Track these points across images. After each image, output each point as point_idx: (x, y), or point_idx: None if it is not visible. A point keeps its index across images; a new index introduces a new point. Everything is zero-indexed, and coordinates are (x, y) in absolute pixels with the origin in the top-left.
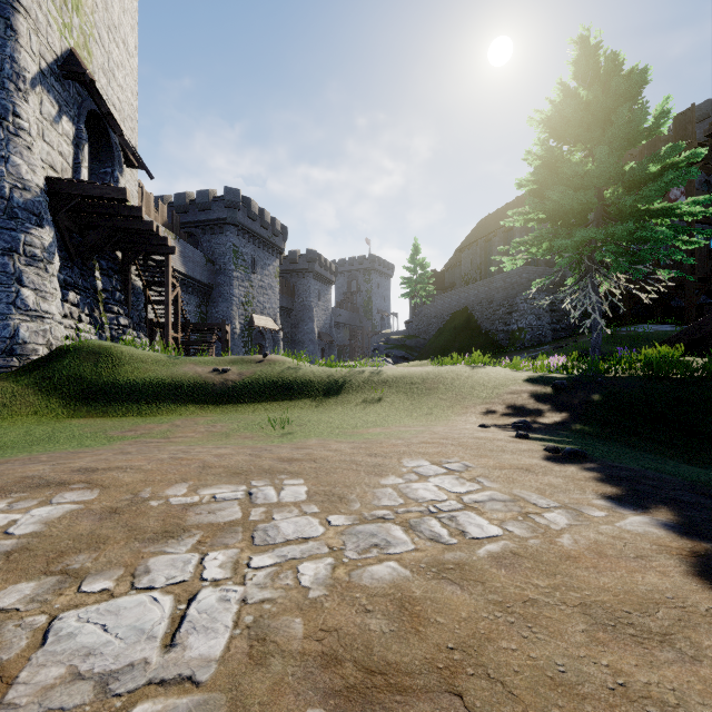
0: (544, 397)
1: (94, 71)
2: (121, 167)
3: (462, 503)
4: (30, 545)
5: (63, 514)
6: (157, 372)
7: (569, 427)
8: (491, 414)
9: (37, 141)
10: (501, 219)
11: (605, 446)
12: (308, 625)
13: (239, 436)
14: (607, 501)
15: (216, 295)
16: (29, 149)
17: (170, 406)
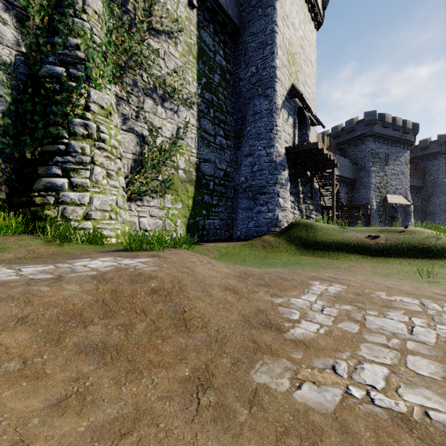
0: None
1: (299, 87)
2: (309, 128)
3: None
4: (338, 296)
5: (340, 290)
6: (335, 235)
7: None
8: None
9: (282, 133)
10: None
11: None
12: None
13: (395, 277)
14: None
15: (358, 185)
16: (280, 138)
17: (344, 255)
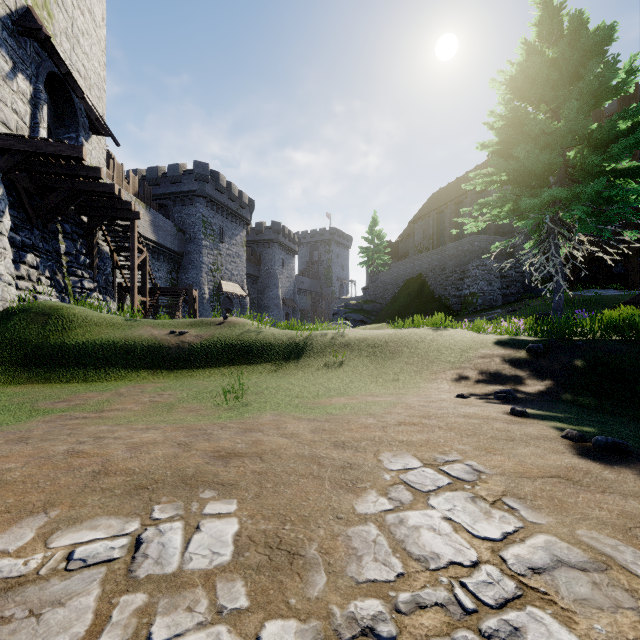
0: (520, 362)
1: (55, 34)
2: (87, 133)
3: (510, 575)
4: None
5: None
6: (110, 334)
7: (558, 398)
8: (464, 380)
9: None
10: (452, 192)
11: (623, 426)
12: None
13: (184, 408)
14: None
15: (186, 262)
16: None
17: (120, 371)
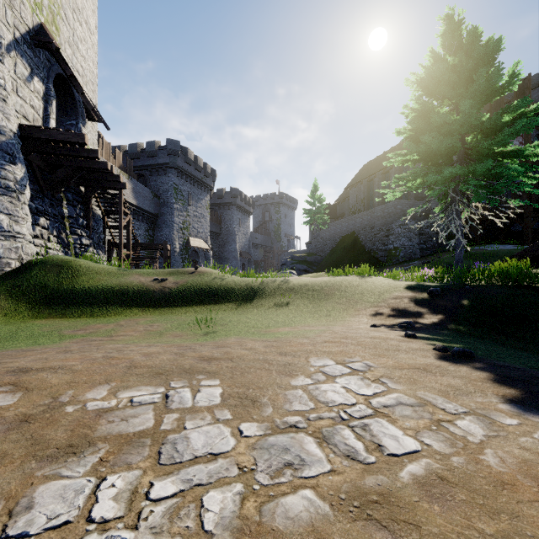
0: (422, 302)
1: (61, 43)
2: (84, 120)
3: (371, 408)
4: None
5: None
6: (108, 281)
7: (446, 327)
8: (379, 315)
9: (11, 95)
10: (380, 164)
11: (482, 344)
12: None
13: (171, 335)
14: (512, 405)
15: (161, 222)
16: (4, 101)
17: (118, 309)
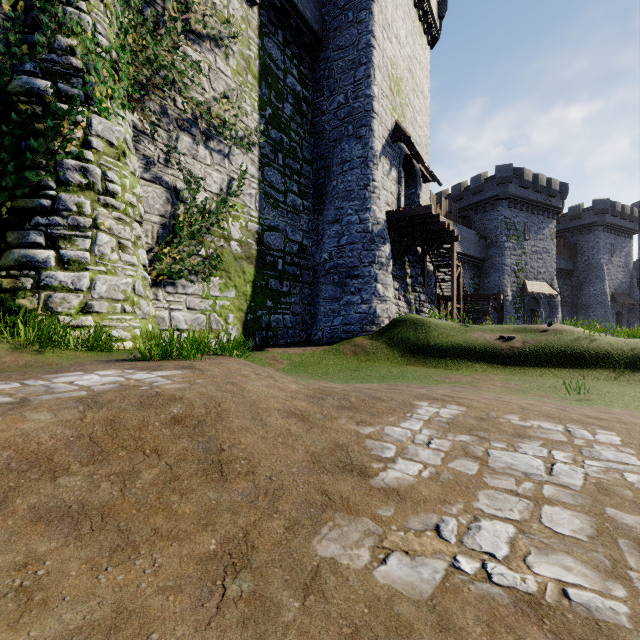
0: None
1: (406, 127)
2: (420, 185)
3: None
4: (453, 422)
5: (457, 414)
6: (454, 337)
7: None
8: None
9: (381, 192)
10: None
11: None
12: (636, 495)
13: (534, 394)
14: None
15: (487, 267)
16: (379, 198)
17: (467, 364)
